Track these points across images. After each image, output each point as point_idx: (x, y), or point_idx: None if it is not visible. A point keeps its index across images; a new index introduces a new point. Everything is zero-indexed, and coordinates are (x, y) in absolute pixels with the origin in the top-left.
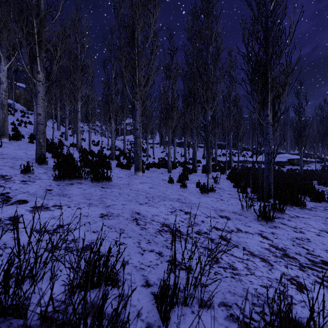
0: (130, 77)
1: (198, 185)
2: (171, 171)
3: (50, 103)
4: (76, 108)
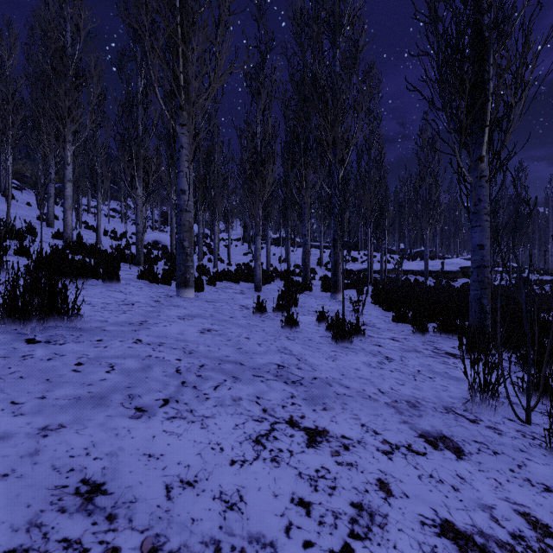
0: (163, 65)
1: (322, 319)
2: (261, 289)
3: (30, 159)
4: (62, 156)
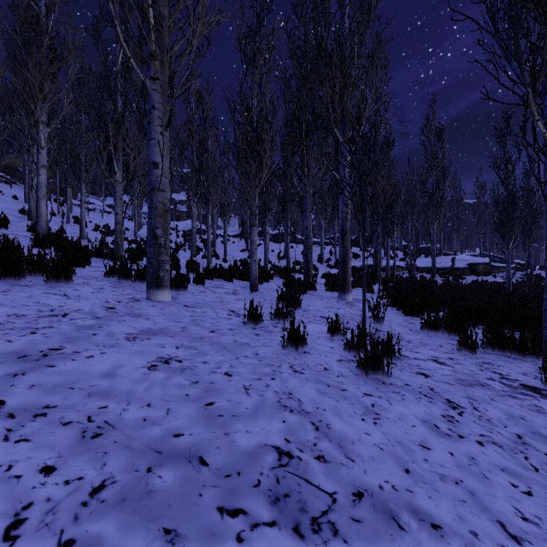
0: None
1: (335, 330)
2: (258, 288)
3: (22, 153)
4: (35, 139)
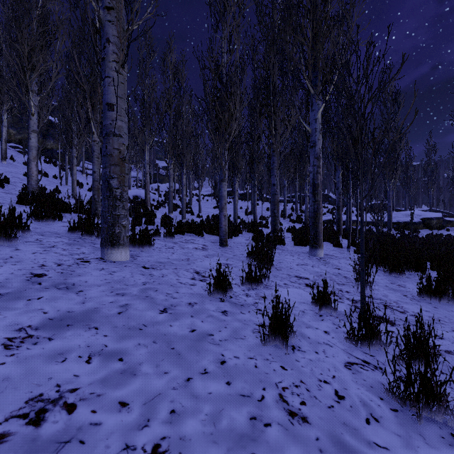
0: None
1: (323, 302)
2: (227, 243)
3: None
4: (27, 107)
